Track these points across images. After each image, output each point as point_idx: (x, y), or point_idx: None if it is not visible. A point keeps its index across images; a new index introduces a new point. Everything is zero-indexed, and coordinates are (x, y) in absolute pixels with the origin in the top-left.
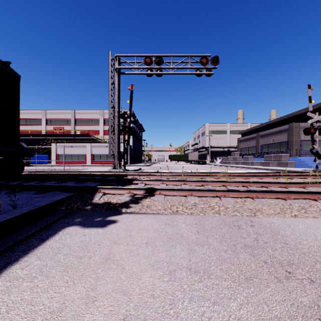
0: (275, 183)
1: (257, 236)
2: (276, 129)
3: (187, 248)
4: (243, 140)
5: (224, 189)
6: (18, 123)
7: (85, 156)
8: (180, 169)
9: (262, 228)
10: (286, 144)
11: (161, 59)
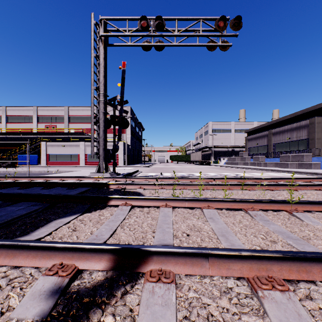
0: None
1: None
2: (292, 125)
3: None
4: (252, 138)
5: None
6: None
7: (78, 156)
8: (184, 171)
9: None
10: (305, 142)
11: (162, 22)
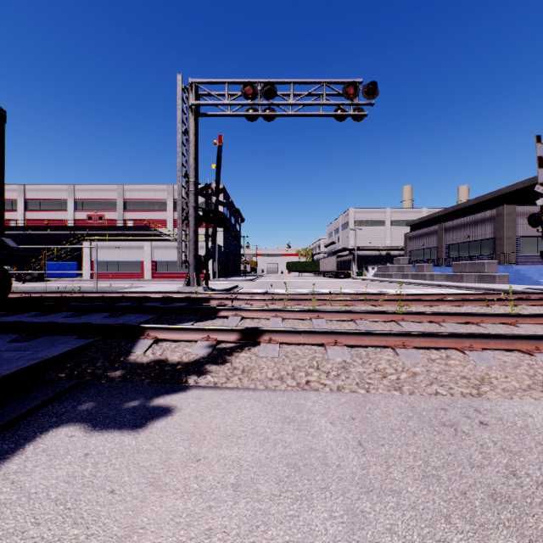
0: (492, 315)
1: (510, 461)
2: (473, 216)
3: (343, 507)
4: (414, 236)
5: (402, 332)
6: (1, 200)
7: (140, 265)
8: (306, 287)
9: (511, 434)
10: (491, 243)
11: (273, 89)
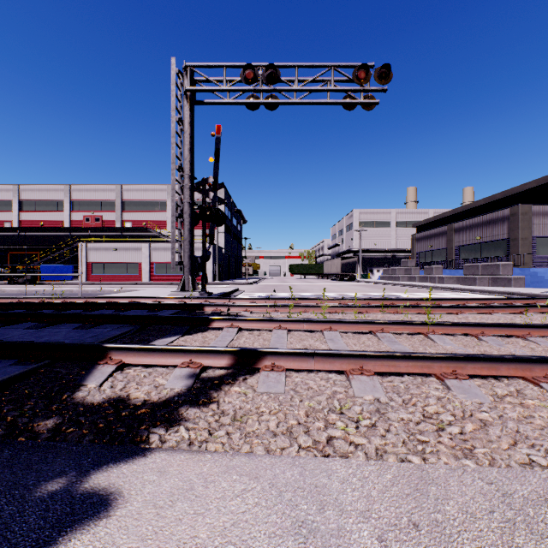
0: (540, 327)
1: None
2: (485, 216)
3: None
4: (422, 237)
5: (450, 355)
6: None
7: (138, 267)
8: (310, 291)
9: None
10: (504, 245)
11: (276, 72)
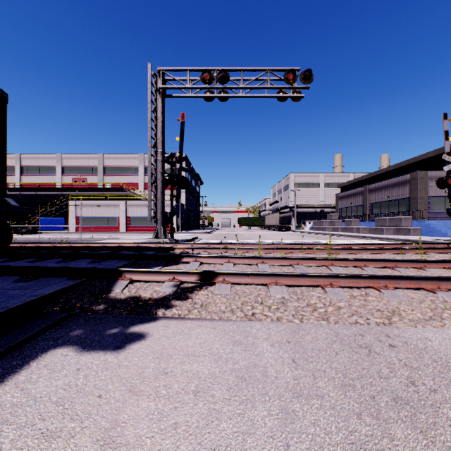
0: (405, 261)
1: (411, 374)
2: (392, 180)
3: (278, 407)
4: (344, 196)
5: (330, 274)
6: (4, 167)
7: (117, 220)
8: (254, 239)
9: (413, 353)
10: (406, 202)
11: (227, 75)
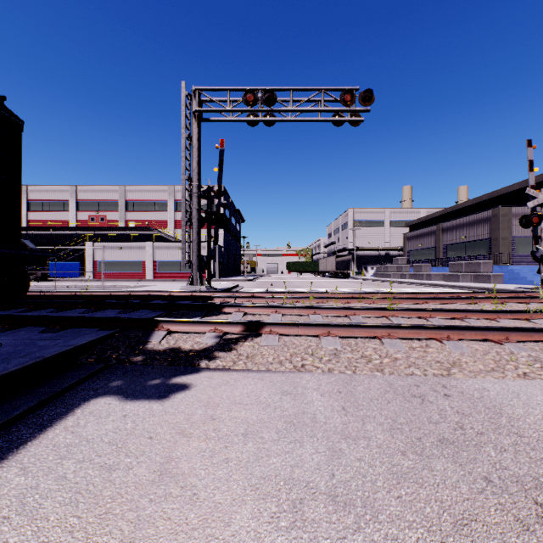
0: (476, 312)
1: (461, 420)
2: (469, 217)
3: (326, 446)
4: (413, 236)
5: (388, 324)
6: (19, 205)
7: (142, 265)
8: (305, 287)
9: (467, 402)
10: (487, 244)
11: (273, 96)
